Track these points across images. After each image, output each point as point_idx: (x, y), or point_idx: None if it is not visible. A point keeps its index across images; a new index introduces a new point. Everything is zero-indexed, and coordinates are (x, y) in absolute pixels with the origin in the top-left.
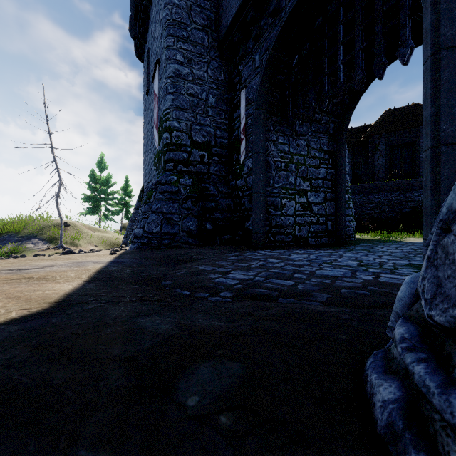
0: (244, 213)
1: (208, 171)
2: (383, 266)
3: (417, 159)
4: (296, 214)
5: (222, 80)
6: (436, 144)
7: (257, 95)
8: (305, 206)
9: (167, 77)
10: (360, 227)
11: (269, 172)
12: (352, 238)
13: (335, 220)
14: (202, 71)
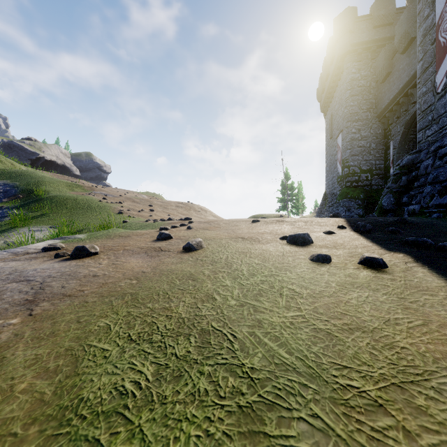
0: None
1: (370, 184)
2: None
3: None
4: None
5: (380, 132)
6: None
7: (397, 148)
8: None
9: (346, 142)
10: None
11: None
12: None
13: None
14: (367, 132)
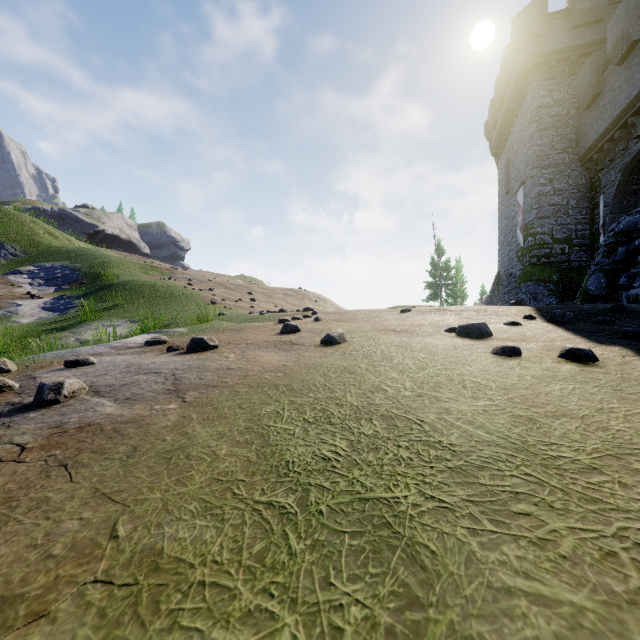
0: None
1: (568, 259)
2: None
3: None
4: None
5: (583, 183)
6: None
7: (610, 205)
8: None
9: (531, 198)
10: None
11: None
12: None
13: None
14: (563, 184)
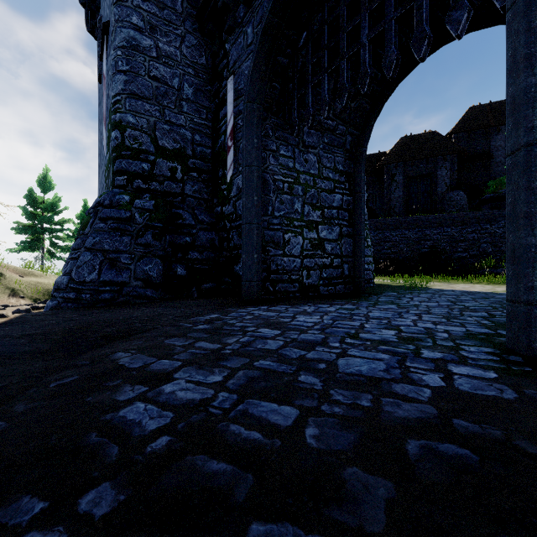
0: (232, 252)
1: (182, 191)
2: (438, 341)
3: (434, 193)
4: (303, 254)
5: (203, 64)
6: (535, 140)
7: (249, 81)
8: (315, 244)
9: (116, 47)
10: (377, 269)
11: (267, 194)
12: (371, 284)
13: (352, 262)
14: (173, 47)
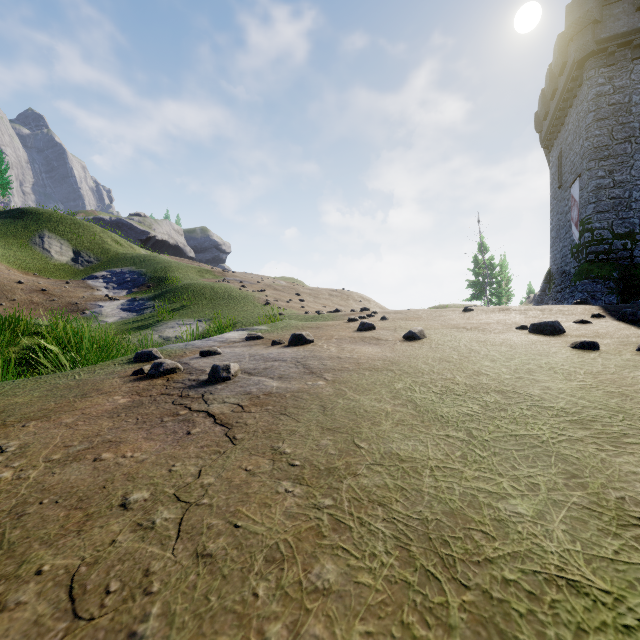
0: None
1: (631, 255)
2: None
3: None
4: None
5: None
6: None
7: None
8: None
9: (588, 192)
10: None
11: None
12: None
13: None
14: (624, 175)
